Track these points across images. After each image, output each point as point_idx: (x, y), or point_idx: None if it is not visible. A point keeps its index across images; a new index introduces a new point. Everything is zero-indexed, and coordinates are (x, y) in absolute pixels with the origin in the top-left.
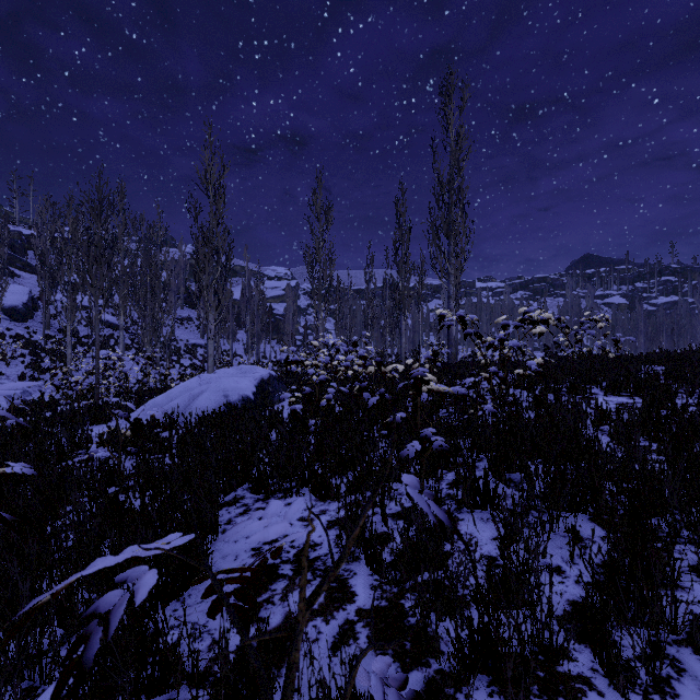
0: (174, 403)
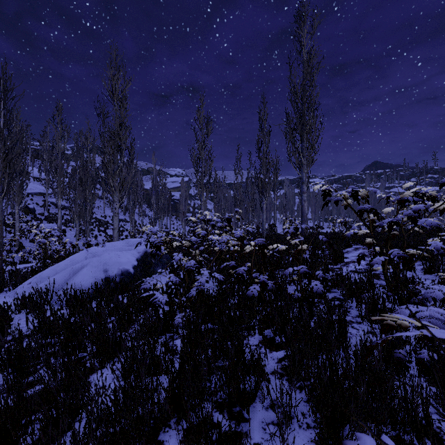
0: (54, 277)
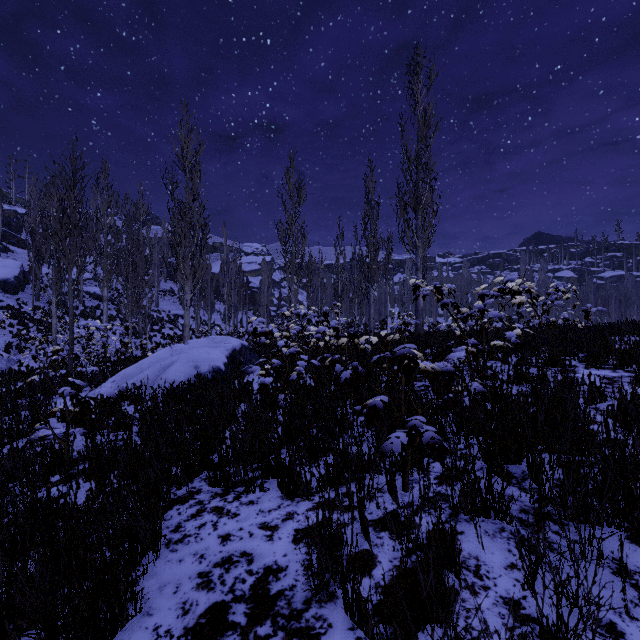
0: (144, 374)
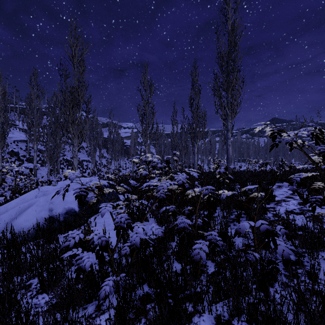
0: (0, 217)
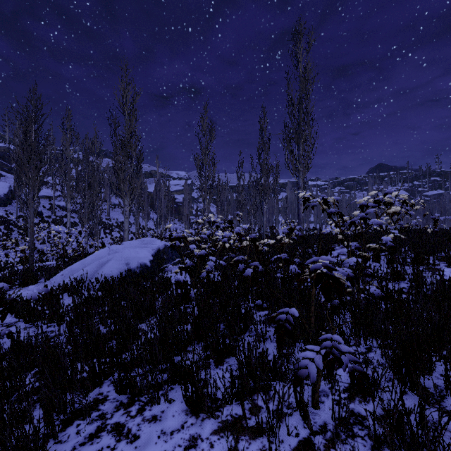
0: (85, 269)
